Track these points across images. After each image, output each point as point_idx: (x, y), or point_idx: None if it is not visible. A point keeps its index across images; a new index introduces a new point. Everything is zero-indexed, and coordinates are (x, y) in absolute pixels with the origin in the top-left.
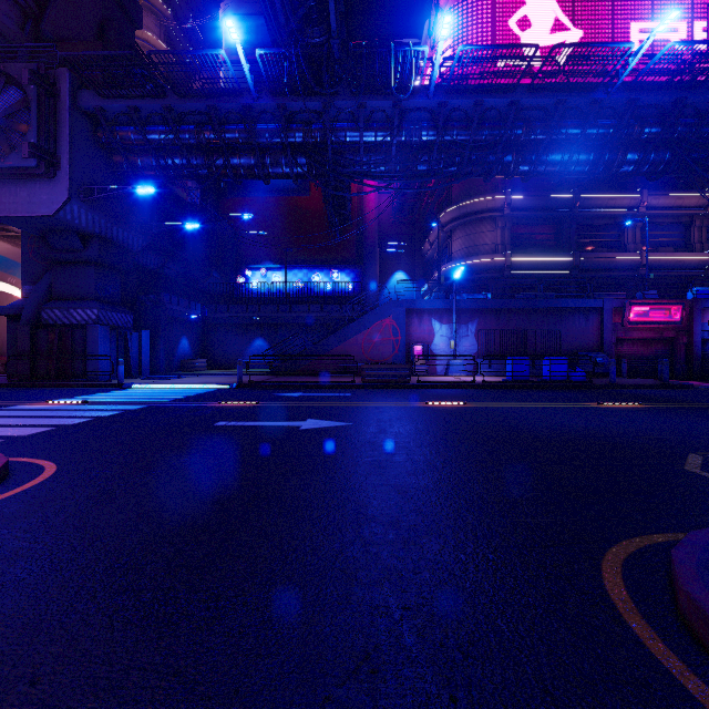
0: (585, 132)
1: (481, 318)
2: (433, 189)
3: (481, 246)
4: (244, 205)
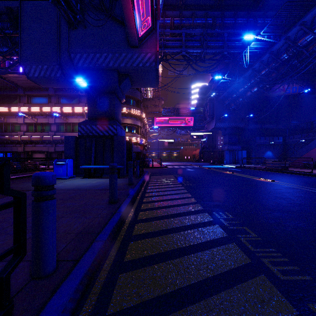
0: None
1: None
2: None
3: None
4: None
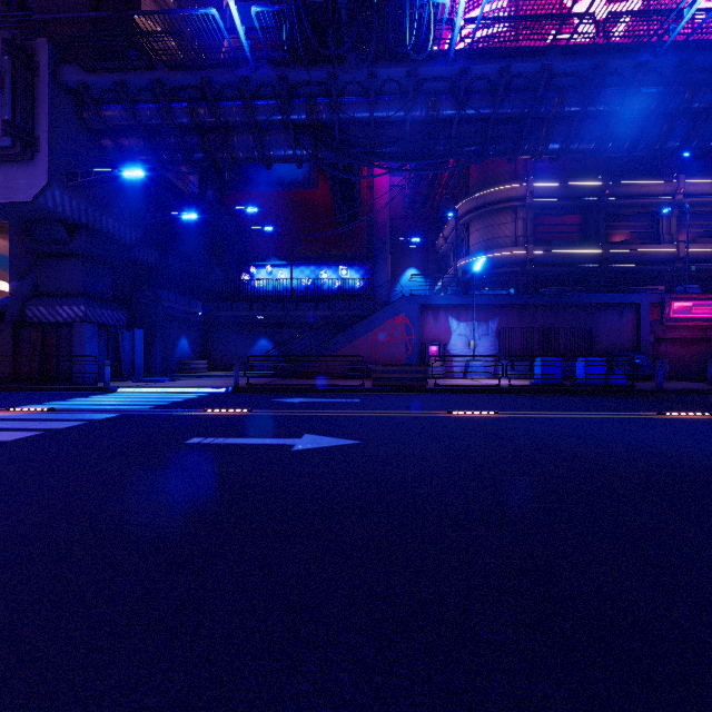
0: (627, 101)
1: (503, 315)
2: (448, 181)
3: (500, 239)
4: (249, 199)
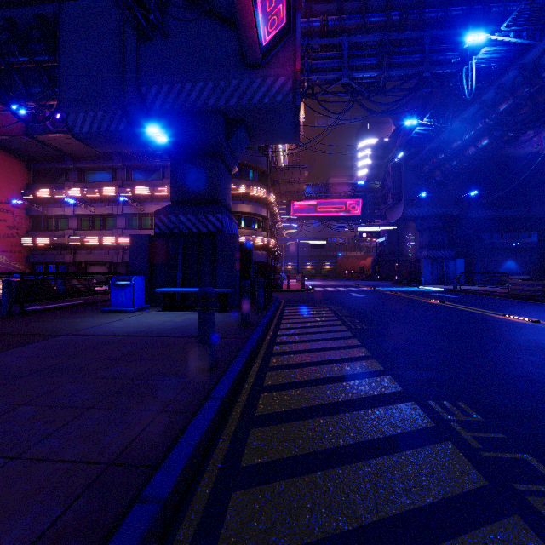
0: None
1: None
2: None
3: None
4: None
